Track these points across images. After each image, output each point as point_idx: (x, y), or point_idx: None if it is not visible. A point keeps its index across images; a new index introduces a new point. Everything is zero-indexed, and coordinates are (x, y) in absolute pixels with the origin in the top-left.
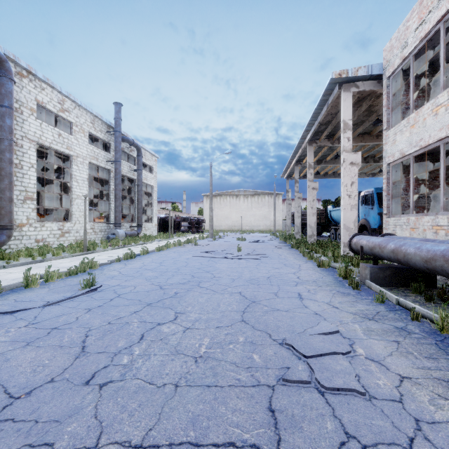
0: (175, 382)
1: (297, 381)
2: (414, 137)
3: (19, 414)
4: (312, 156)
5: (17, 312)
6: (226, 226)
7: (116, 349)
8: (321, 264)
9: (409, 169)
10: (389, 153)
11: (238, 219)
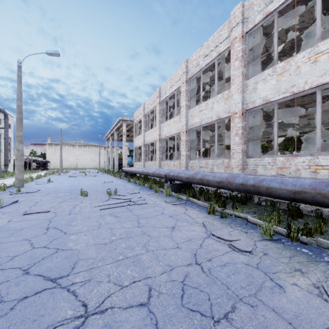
0: (90, 183)
1: (105, 182)
2: (138, 143)
3: (74, 185)
4: (117, 136)
5: (42, 184)
6: (65, 165)
7: (77, 183)
8: (115, 176)
9: (140, 149)
10: (135, 144)
11: (74, 161)
